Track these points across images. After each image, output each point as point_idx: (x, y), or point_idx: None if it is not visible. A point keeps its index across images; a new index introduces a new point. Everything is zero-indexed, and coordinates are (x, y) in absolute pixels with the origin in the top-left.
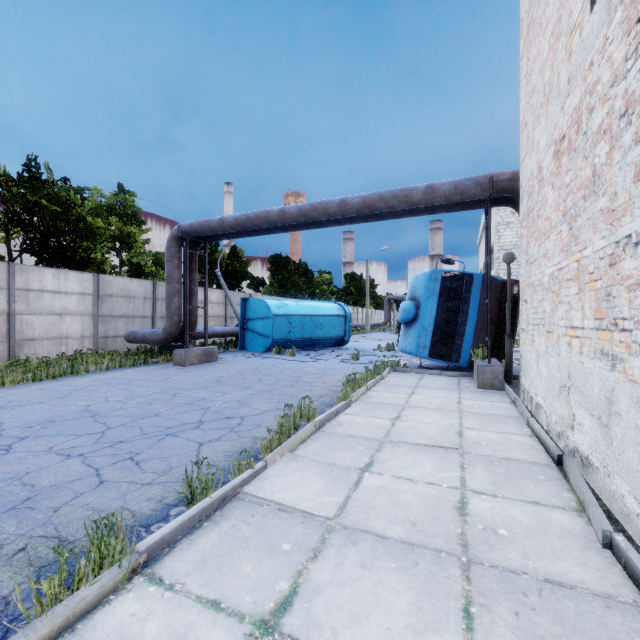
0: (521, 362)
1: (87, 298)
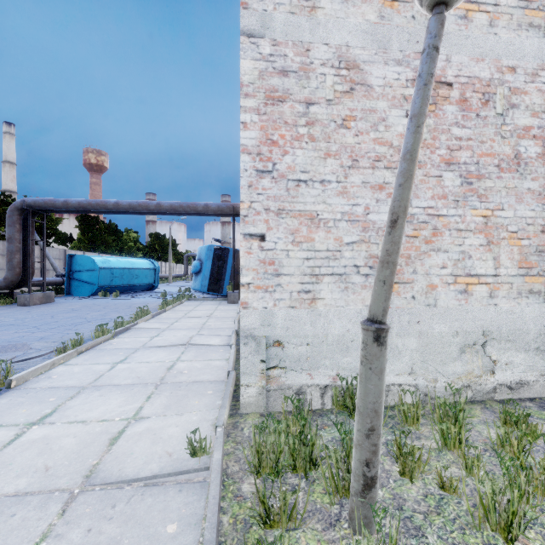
0: None
1: None
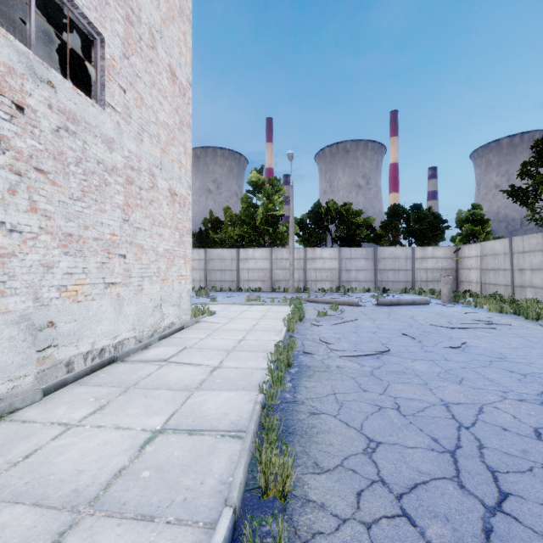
0: None
1: None
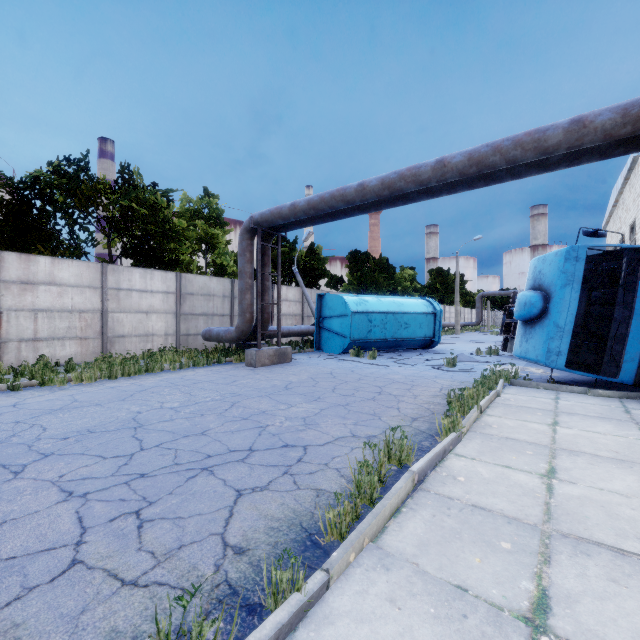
0: None
1: (170, 297)
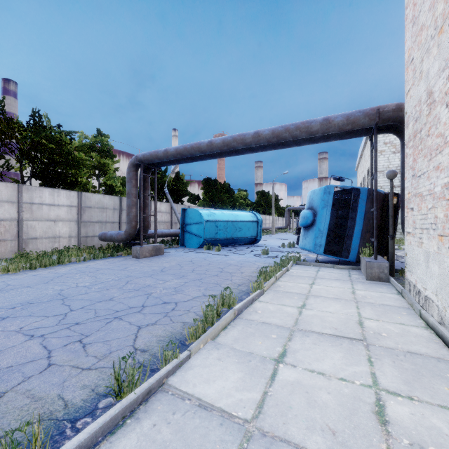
0: (406, 260)
1: (73, 209)
